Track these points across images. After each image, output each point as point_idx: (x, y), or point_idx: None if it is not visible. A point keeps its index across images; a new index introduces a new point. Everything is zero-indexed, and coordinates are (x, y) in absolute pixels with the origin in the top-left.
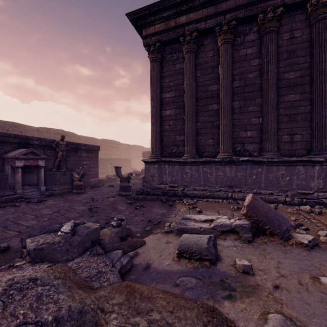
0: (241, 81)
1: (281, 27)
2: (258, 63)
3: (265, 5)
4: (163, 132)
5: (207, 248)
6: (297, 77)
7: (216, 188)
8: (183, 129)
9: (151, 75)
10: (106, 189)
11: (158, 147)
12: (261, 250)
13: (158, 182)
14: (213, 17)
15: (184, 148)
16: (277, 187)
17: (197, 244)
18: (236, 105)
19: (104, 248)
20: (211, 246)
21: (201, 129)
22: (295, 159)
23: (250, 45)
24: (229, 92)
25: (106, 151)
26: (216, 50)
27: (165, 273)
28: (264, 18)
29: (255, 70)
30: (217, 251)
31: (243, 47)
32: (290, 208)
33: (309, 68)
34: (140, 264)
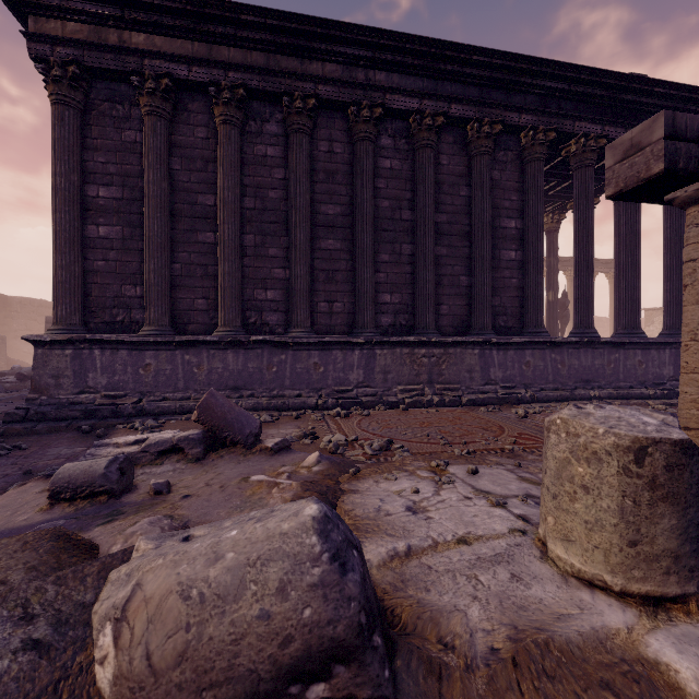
0: (258, 200)
1: (317, 130)
2: (285, 177)
3: (293, 85)
4: (90, 273)
5: (104, 474)
6: (337, 214)
7: None
8: (142, 273)
9: (54, 135)
10: None
11: (76, 309)
12: (210, 466)
13: (74, 388)
14: (204, 64)
15: (143, 313)
16: (308, 384)
17: (88, 473)
18: (250, 241)
19: None
20: (114, 470)
21: (182, 276)
22: (330, 339)
23: (271, 141)
24: (235, 215)
25: None
26: (212, 129)
27: (10, 531)
28: (291, 106)
29: (280, 187)
30: (139, 481)
31: (262, 141)
32: (316, 414)
33: (352, 204)
34: None
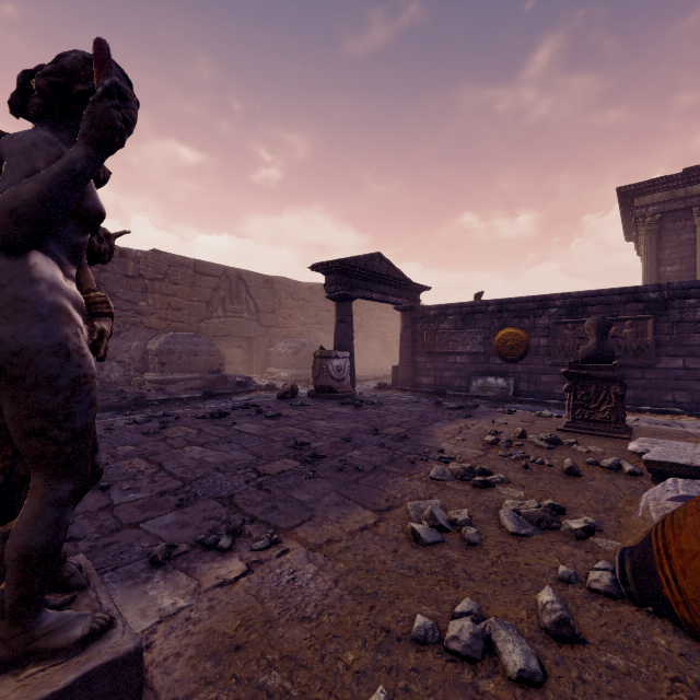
0: None
1: None
2: None
3: None
4: None
5: None
6: None
7: None
8: None
9: (646, 248)
10: None
11: None
12: None
13: None
14: None
15: None
16: None
17: None
18: None
19: None
20: None
21: None
22: None
23: None
24: None
25: None
26: None
27: None
28: None
29: None
30: None
31: None
32: None
33: None
34: None
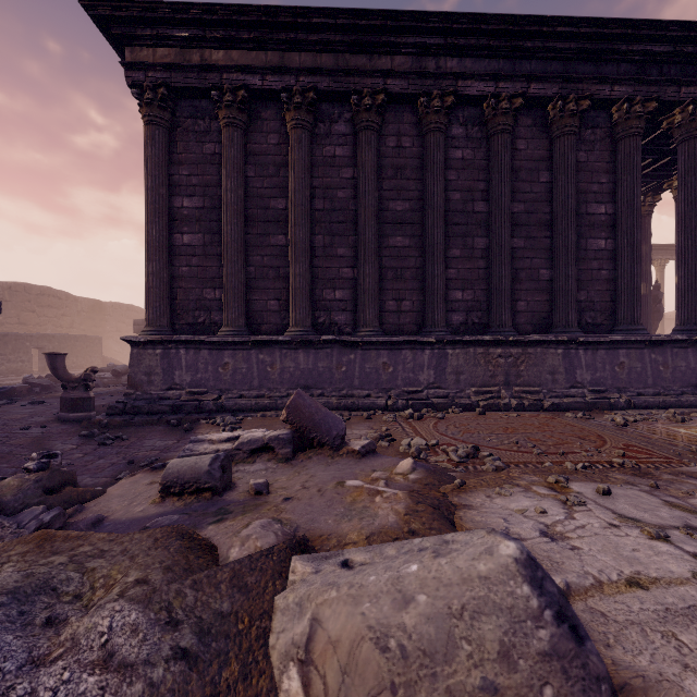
0: (327, 201)
1: (385, 126)
2: (353, 176)
3: (361, 82)
4: (175, 278)
5: (209, 471)
6: (405, 210)
7: (282, 392)
8: (220, 277)
9: (146, 153)
10: (21, 410)
11: (164, 312)
12: (300, 467)
13: (163, 385)
14: (277, 72)
15: (222, 315)
16: (377, 384)
17: (194, 469)
18: (319, 242)
19: (3, 509)
20: (217, 467)
21: (256, 279)
22: (400, 338)
23: (340, 141)
24: (306, 217)
25: (23, 315)
26: (284, 134)
27: (131, 522)
28: (360, 104)
29: (348, 186)
30: (236, 479)
31: (330, 142)
32: (388, 415)
33: (421, 199)
34: (84, 519)
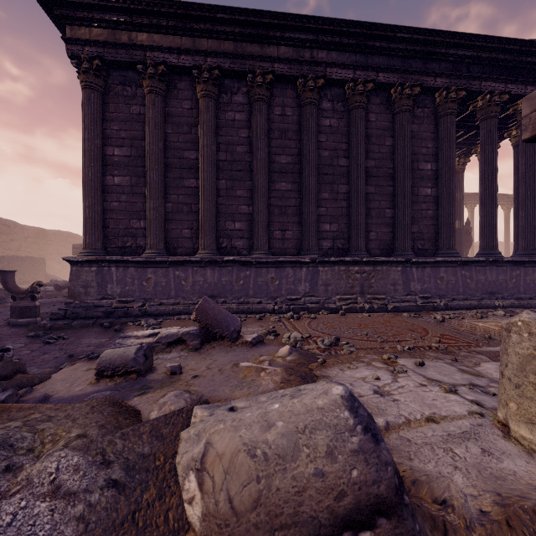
0: (229, 154)
1: (273, 98)
2: (248, 135)
3: (255, 65)
4: (108, 211)
5: (134, 358)
6: (288, 163)
7: (193, 300)
8: (145, 210)
9: (84, 111)
10: None
11: (98, 237)
12: (206, 354)
13: (98, 295)
14: (189, 53)
15: (145, 240)
16: (267, 293)
17: (123, 357)
18: (222, 185)
19: None
20: (141, 355)
21: (173, 212)
22: (284, 259)
23: (238, 108)
24: (212, 165)
25: None
26: (195, 101)
27: (72, 398)
28: (254, 81)
29: (245, 143)
30: (156, 364)
31: (231, 109)
32: (274, 317)
33: (299, 155)
34: (33, 398)
